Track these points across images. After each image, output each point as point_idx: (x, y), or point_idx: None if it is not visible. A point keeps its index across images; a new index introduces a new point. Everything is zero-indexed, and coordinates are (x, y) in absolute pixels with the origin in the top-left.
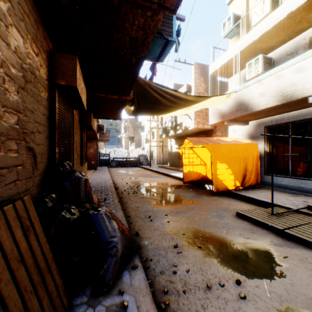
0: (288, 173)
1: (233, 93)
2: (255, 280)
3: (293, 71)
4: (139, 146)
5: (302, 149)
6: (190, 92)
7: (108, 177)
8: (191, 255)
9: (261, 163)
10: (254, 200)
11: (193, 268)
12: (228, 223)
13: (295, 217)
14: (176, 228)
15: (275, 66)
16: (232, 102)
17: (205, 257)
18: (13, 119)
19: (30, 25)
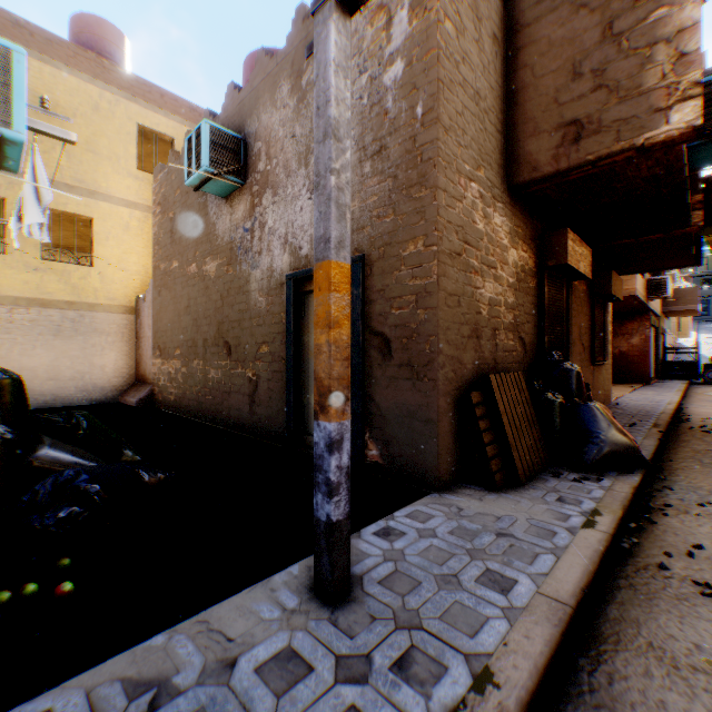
0: None
1: None
2: None
3: None
4: None
5: None
6: None
7: (670, 400)
8: None
9: None
10: None
11: None
12: None
13: None
14: None
15: None
16: None
17: None
18: (510, 317)
19: (520, 232)
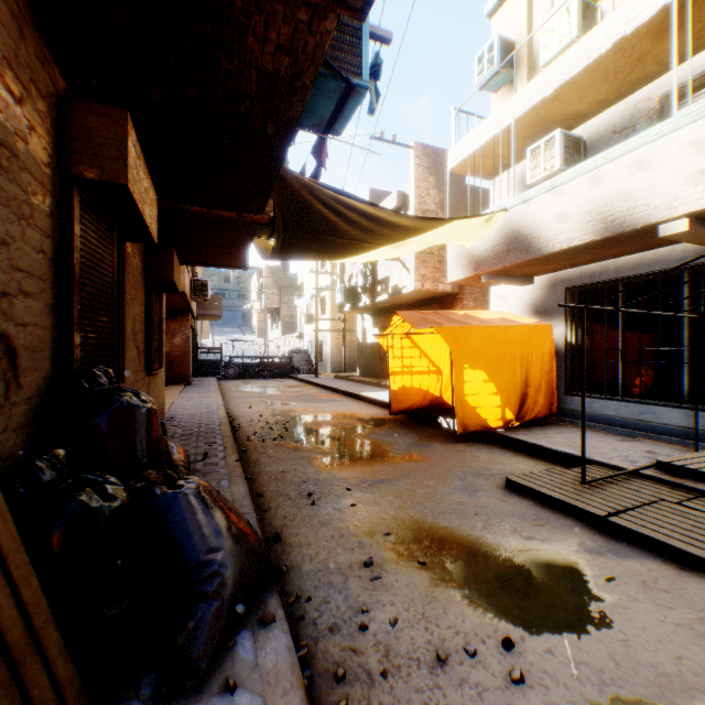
0: (616, 390)
1: (500, 213)
2: (545, 637)
3: (627, 168)
4: (292, 329)
5: (644, 338)
6: (407, 209)
7: (218, 403)
8: (403, 583)
9: (560, 368)
10: (545, 450)
11: (406, 614)
12: (487, 504)
13: (631, 488)
14: (370, 520)
15: (588, 155)
16: (497, 232)
17: (435, 586)
18: None
19: None
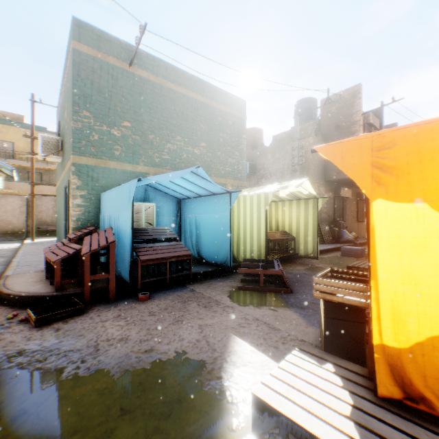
0: None
1: None
2: None
3: None
4: None
5: None
6: None
7: None
8: None
9: None
10: None
11: None
12: None
13: None
14: None
15: None
16: None
17: None
18: (325, 210)
19: (328, 189)
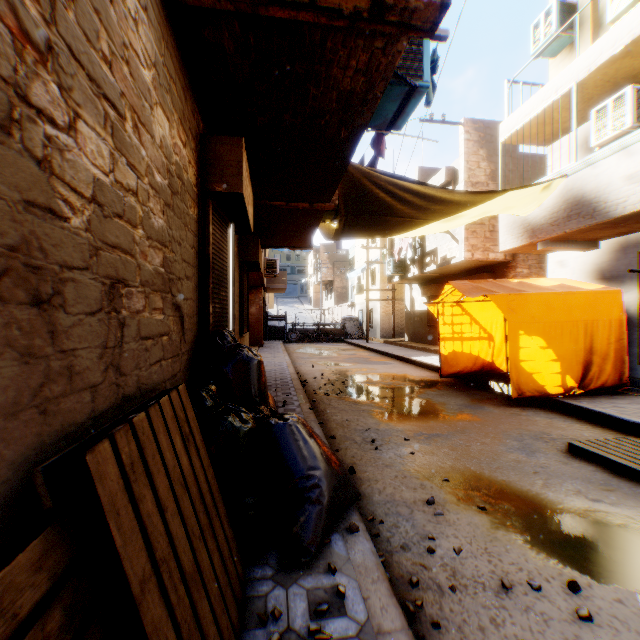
0: None
1: (559, 179)
2: (613, 588)
3: None
4: (344, 299)
5: None
6: (456, 183)
7: (287, 362)
8: (464, 521)
9: (630, 335)
10: (612, 419)
11: (469, 547)
12: (547, 465)
13: None
14: (429, 467)
15: None
16: (555, 199)
17: (495, 528)
18: (157, 258)
19: (176, 97)
